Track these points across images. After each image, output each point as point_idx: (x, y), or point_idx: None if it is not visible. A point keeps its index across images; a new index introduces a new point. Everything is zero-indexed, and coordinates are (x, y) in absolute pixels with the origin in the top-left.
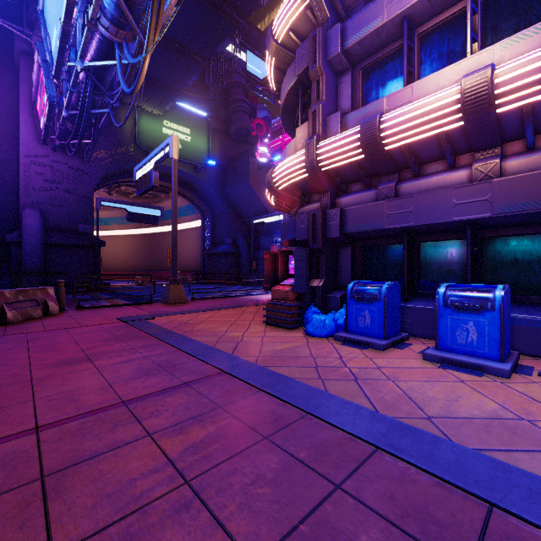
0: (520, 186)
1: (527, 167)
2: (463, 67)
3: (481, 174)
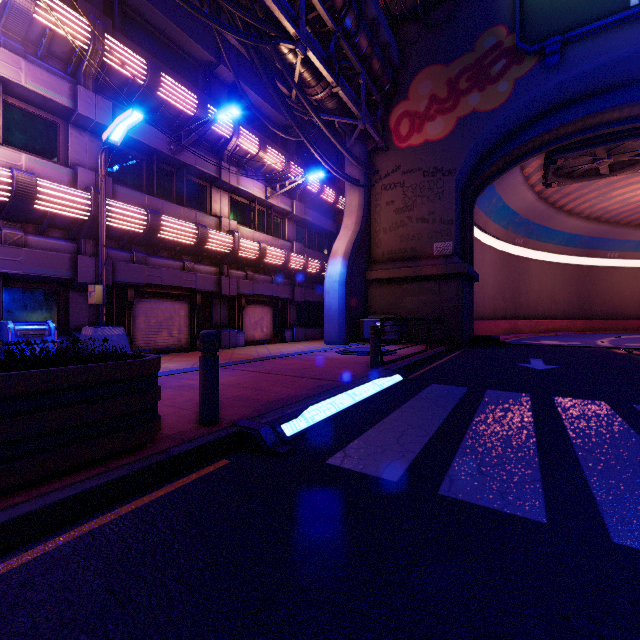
0: (42, 258)
1: (41, 246)
2: (0, 152)
3: (11, 240)
